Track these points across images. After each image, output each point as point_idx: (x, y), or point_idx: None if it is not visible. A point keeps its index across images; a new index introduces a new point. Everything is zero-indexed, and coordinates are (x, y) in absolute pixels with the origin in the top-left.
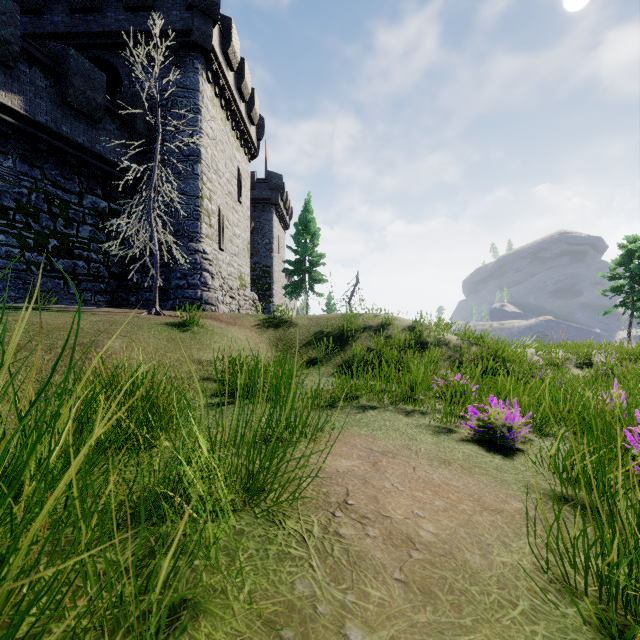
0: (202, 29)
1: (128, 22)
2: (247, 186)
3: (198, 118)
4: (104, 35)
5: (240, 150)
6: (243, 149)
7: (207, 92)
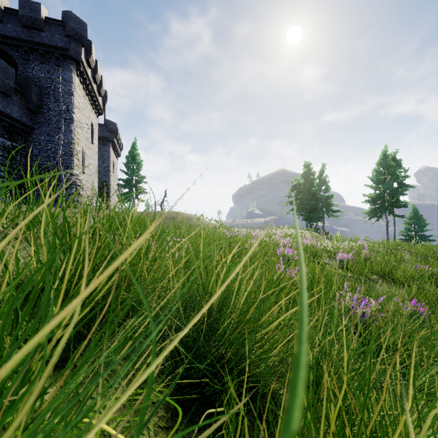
0: (75, 49)
1: (24, 33)
2: (96, 132)
3: (72, 98)
4: (5, 37)
5: (92, 111)
6: (94, 110)
7: (76, 82)
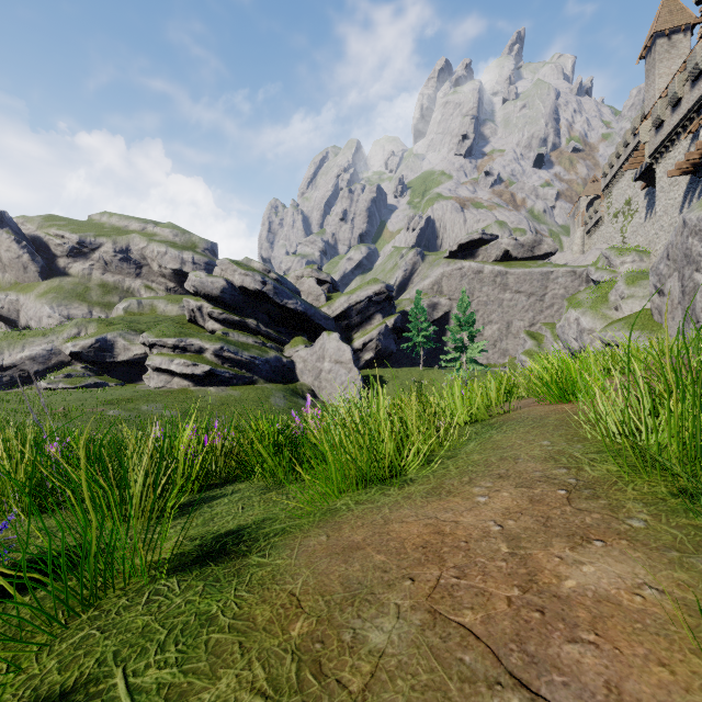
0: None
1: None
2: None
3: None
4: None
5: None
6: None
7: None
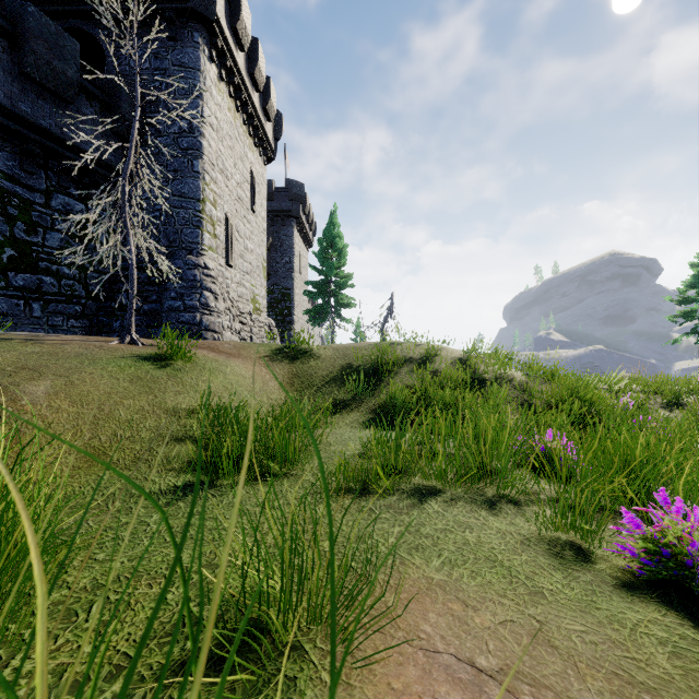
0: None
1: None
2: (262, 193)
3: (199, 103)
4: None
5: (253, 150)
6: (257, 149)
7: (211, 73)
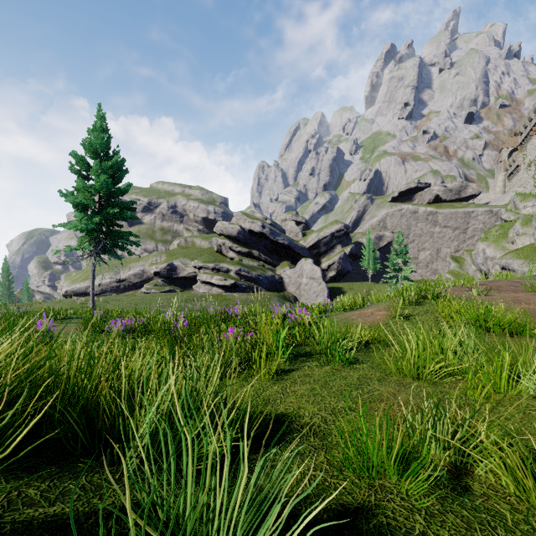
0: None
1: None
2: None
3: None
4: None
5: None
6: None
7: None
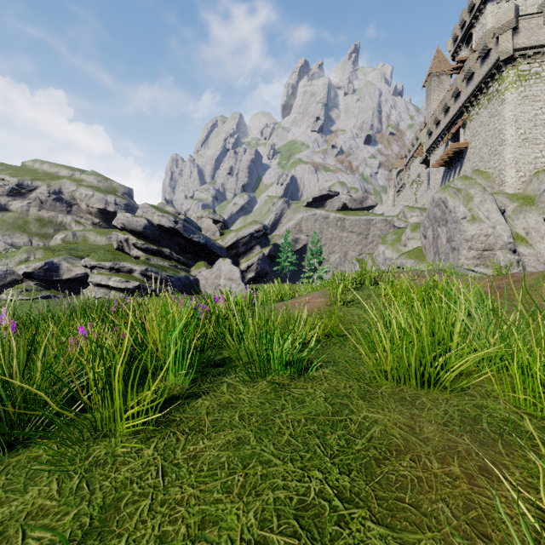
0: None
1: None
2: None
3: None
4: None
5: None
6: None
7: None
